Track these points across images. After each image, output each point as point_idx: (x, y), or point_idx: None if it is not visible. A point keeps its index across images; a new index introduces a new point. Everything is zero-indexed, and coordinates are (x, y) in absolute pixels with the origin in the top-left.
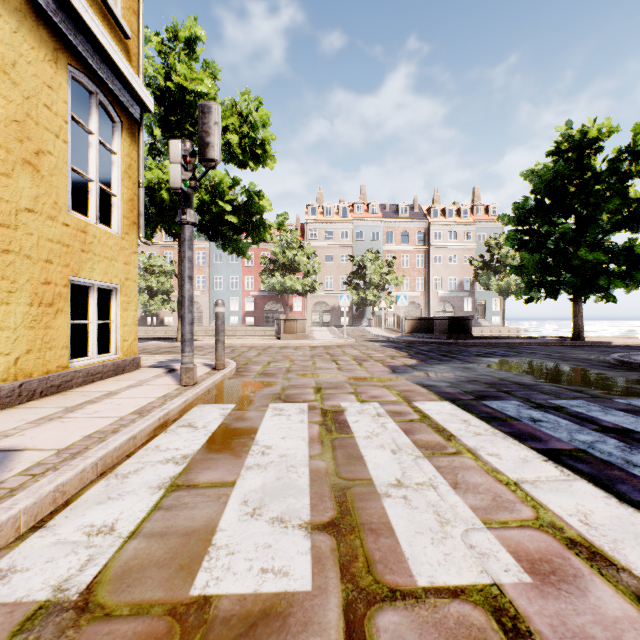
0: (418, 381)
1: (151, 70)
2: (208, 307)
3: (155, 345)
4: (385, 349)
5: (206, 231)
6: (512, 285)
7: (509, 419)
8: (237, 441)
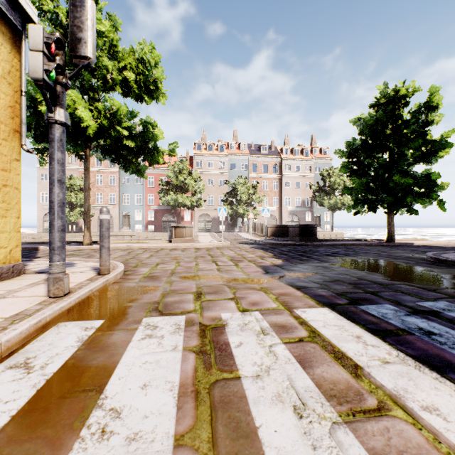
0: (290, 282)
1: (52, 6)
2: (118, 217)
3: None
4: (255, 250)
5: (109, 154)
6: (338, 203)
7: (401, 332)
8: (74, 400)
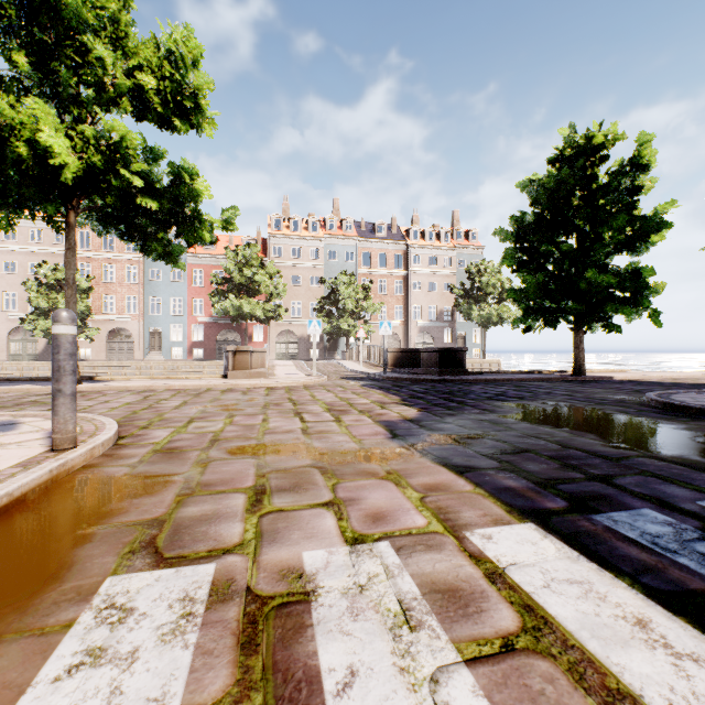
0: (441, 457)
1: None
2: (142, 336)
3: (23, 390)
4: (368, 391)
5: (114, 224)
6: (493, 315)
7: None
8: None
